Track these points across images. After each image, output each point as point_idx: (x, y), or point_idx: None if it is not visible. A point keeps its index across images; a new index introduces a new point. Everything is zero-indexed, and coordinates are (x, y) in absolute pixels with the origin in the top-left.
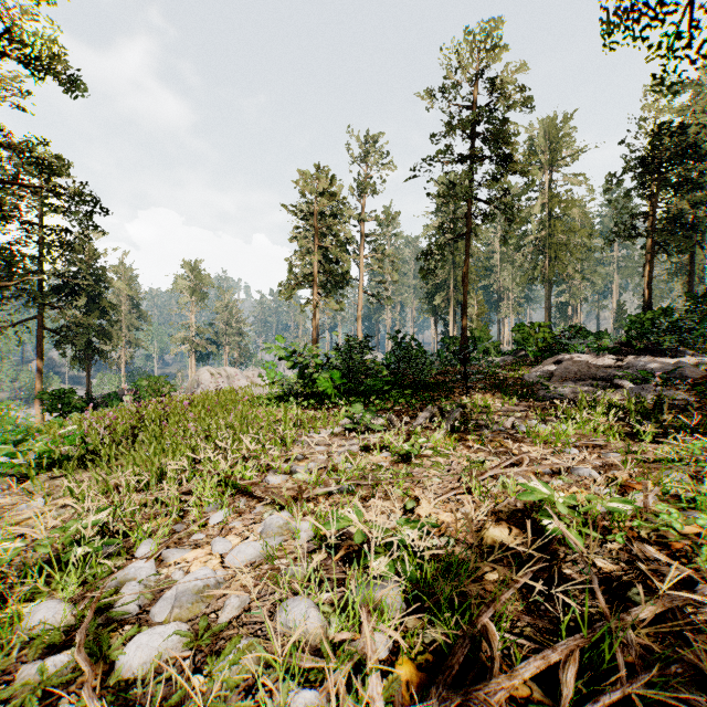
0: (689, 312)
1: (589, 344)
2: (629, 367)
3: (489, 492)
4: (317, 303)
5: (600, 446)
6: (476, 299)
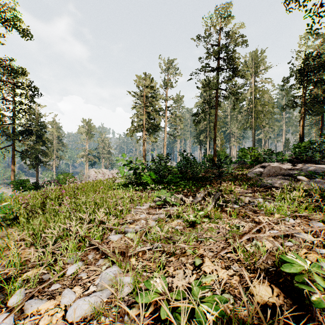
0: (323, 142)
1: (277, 157)
2: (302, 169)
3: (248, 251)
4: (145, 138)
5: (303, 216)
6: (220, 137)
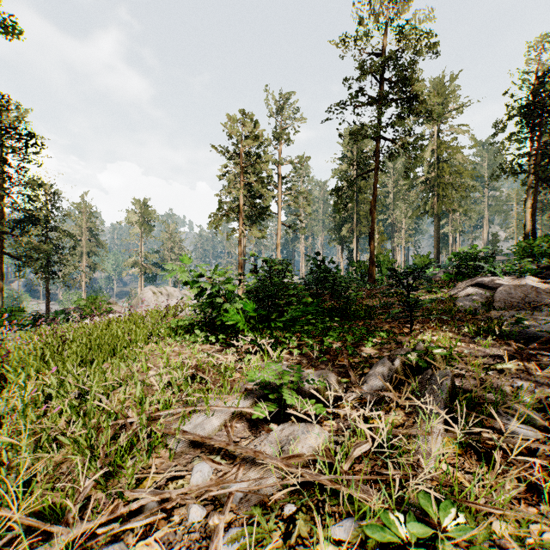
0: None
1: (505, 266)
2: None
3: None
4: (242, 232)
5: None
6: (377, 230)
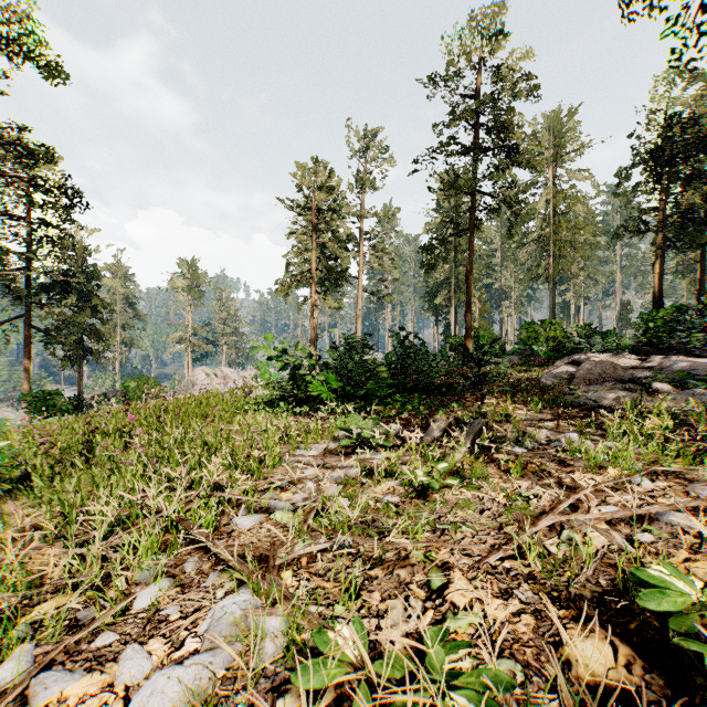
0: (706, 309)
1: (606, 342)
2: (661, 368)
3: (552, 555)
4: (315, 301)
5: (672, 473)
6: (479, 298)
